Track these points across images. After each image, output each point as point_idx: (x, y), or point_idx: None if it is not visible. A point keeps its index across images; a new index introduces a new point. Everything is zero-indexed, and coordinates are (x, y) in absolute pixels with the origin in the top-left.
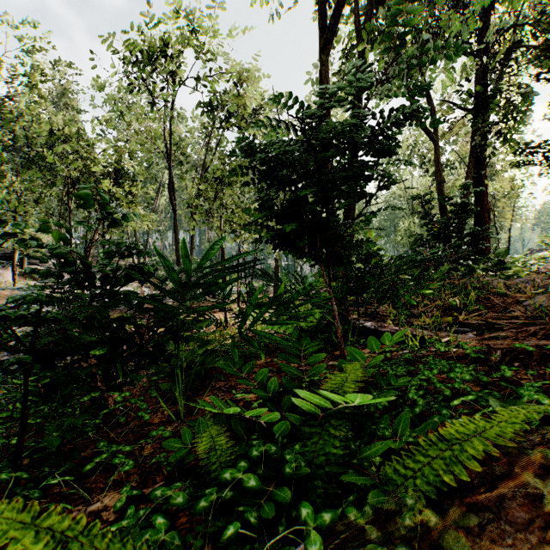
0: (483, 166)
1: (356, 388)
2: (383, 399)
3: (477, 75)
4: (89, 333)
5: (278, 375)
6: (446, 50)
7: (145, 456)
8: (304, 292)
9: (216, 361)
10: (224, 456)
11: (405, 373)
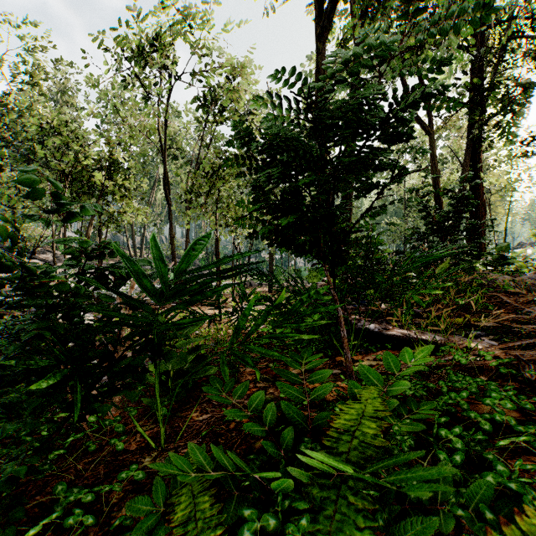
0: (478, 160)
1: (378, 430)
2: (446, 489)
3: (473, 67)
4: (41, 353)
5: (275, 386)
6: (473, 12)
7: (112, 504)
8: (308, 301)
9: (206, 370)
10: (205, 532)
11: (424, 393)
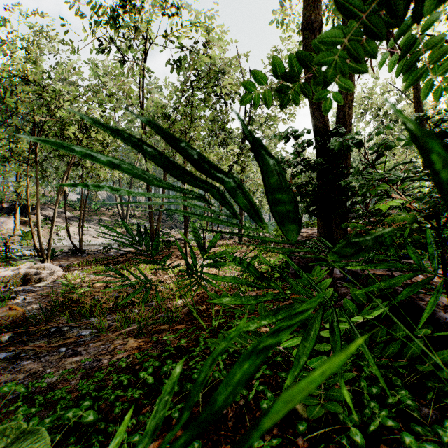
0: None
1: None
2: None
3: None
4: None
5: None
6: None
7: None
8: None
9: None
10: None
11: None
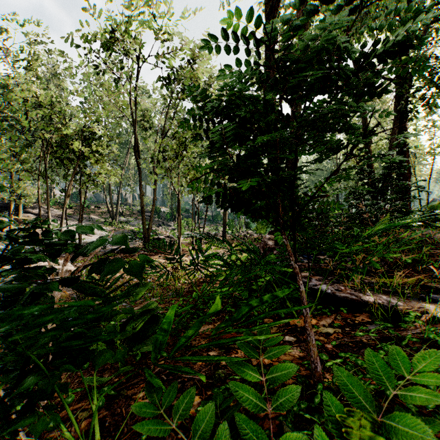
0: (404, 128)
1: None
2: None
3: None
4: None
5: (228, 355)
6: None
7: None
8: None
9: None
10: None
11: None
